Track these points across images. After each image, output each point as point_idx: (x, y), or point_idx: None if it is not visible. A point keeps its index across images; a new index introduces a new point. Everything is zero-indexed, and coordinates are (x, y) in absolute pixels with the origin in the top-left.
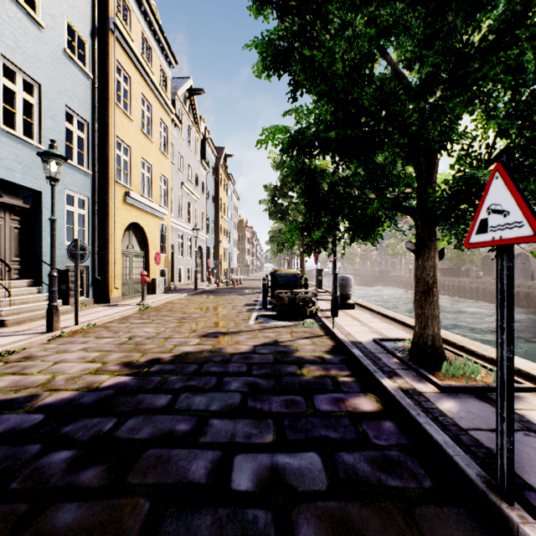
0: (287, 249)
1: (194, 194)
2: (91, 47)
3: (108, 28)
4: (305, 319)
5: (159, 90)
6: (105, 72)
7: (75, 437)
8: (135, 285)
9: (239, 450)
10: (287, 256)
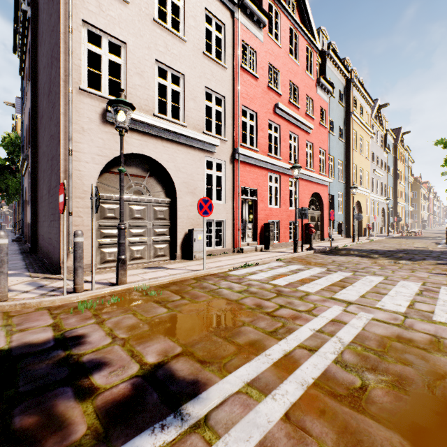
0: None
1: (380, 174)
2: (343, 129)
3: (350, 117)
4: None
5: (366, 127)
6: (348, 137)
7: (400, 252)
8: (356, 231)
9: (441, 256)
10: None
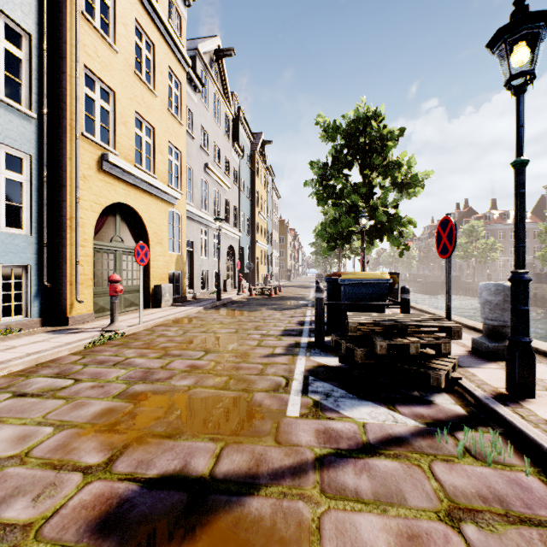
0: (341, 246)
1: (223, 181)
2: None
3: None
4: (430, 395)
5: (165, 23)
6: None
7: None
8: (126, 294)
9: None
10: (337, 258)
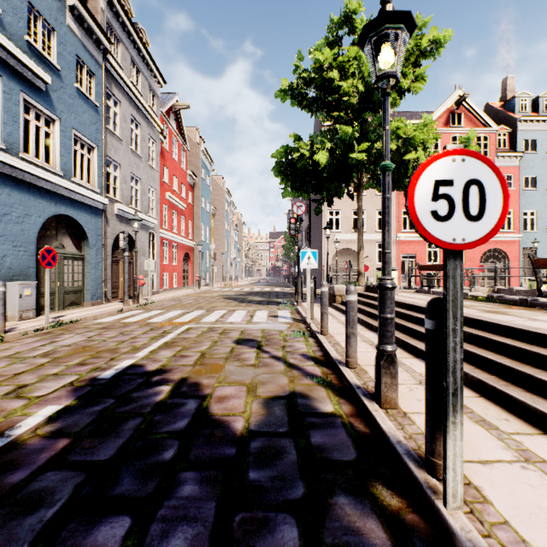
0: None
1: None
2: None
3: None
4: None
5: None
6: None
7: None
8: None
9: None
10: None
